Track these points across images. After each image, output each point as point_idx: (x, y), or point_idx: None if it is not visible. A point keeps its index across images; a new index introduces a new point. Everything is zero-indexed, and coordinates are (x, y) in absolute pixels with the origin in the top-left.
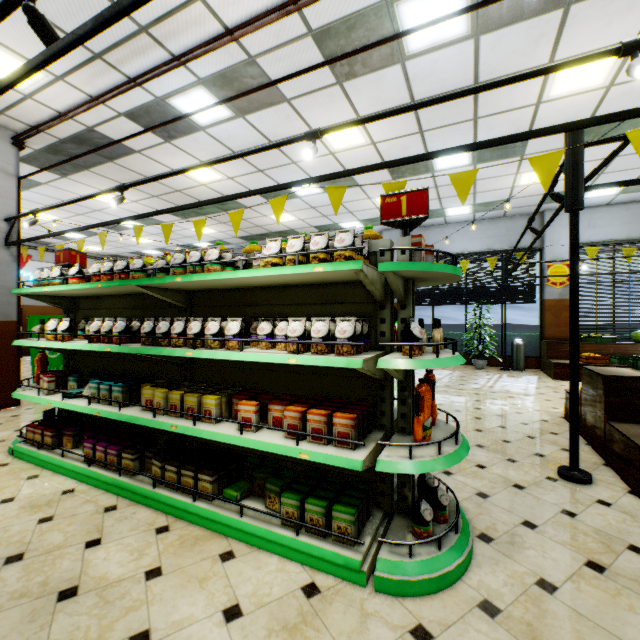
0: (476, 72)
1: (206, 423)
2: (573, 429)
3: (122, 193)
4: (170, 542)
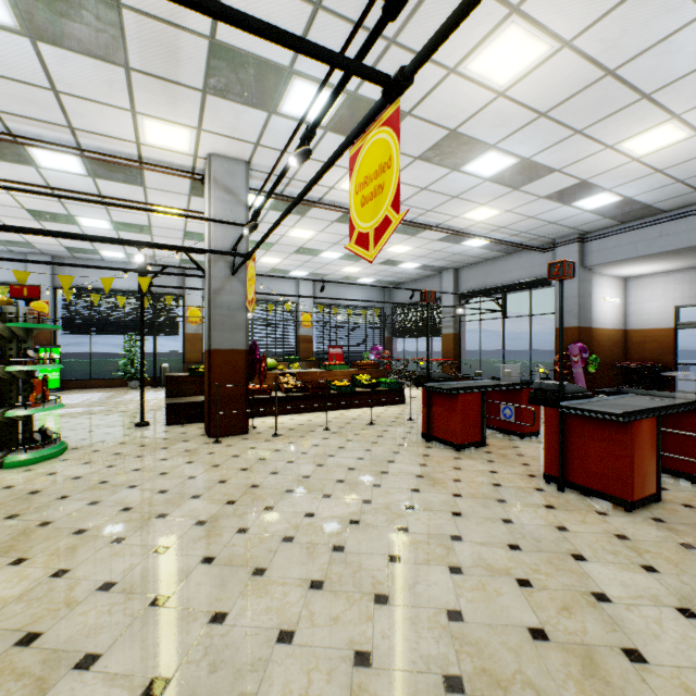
0: (99, 190)
1: None
2: (142, 402)
3: None
4: None
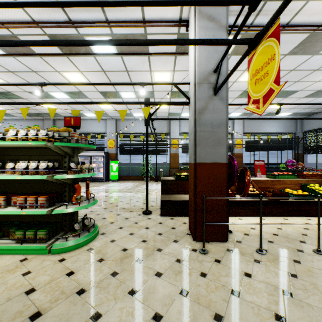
0: (126, 67)
1: None
2: (146, 197)
3: None
4: None
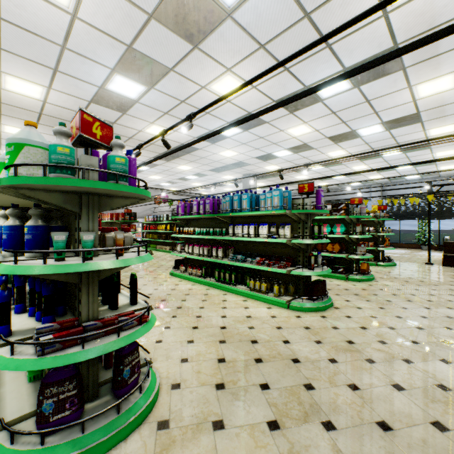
0: (406, 156)
1: None
2: (428, 253)
3: (301, 196)
4: None
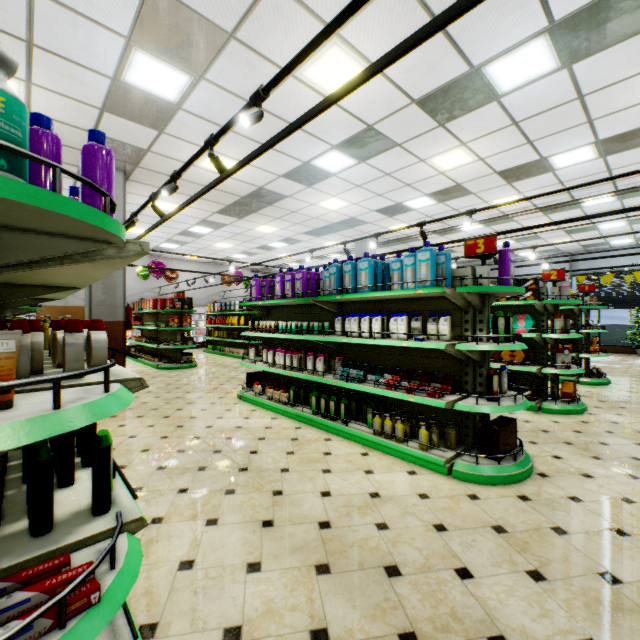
0: (622, 205)
1: None
2: None
3: None
4: None
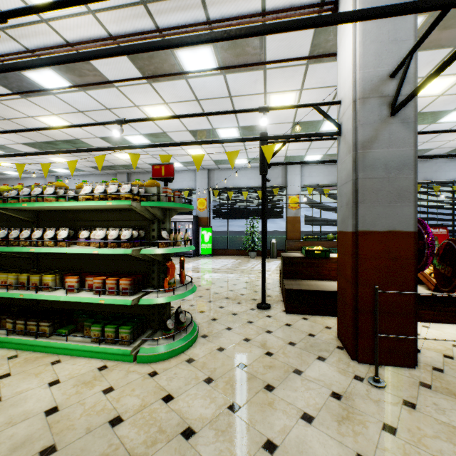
0: (229, 91)
1: (45, 291)
2: (263, 283)
3: None
4: (18, 362)
